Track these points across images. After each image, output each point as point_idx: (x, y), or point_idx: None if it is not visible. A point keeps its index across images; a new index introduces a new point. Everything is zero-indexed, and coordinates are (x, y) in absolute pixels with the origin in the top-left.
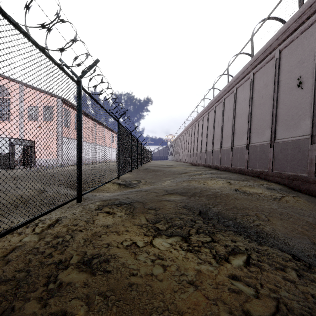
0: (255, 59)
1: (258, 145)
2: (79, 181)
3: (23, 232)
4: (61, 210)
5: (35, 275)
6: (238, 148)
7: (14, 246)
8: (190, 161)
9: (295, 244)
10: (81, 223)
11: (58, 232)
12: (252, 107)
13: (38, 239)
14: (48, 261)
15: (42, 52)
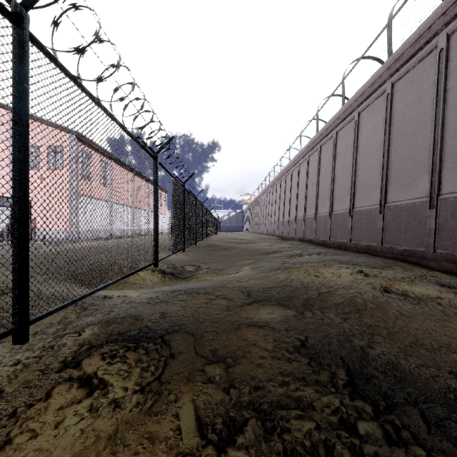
0: (396, 58)
1: (403, 205)
2: (19, 287)
3: None
4: None
5: None
6: (364, 211)
7: None
8: (278, 233)
9: None
10: None
11: None
12: (389, 141)
13: None
14: None
15: None
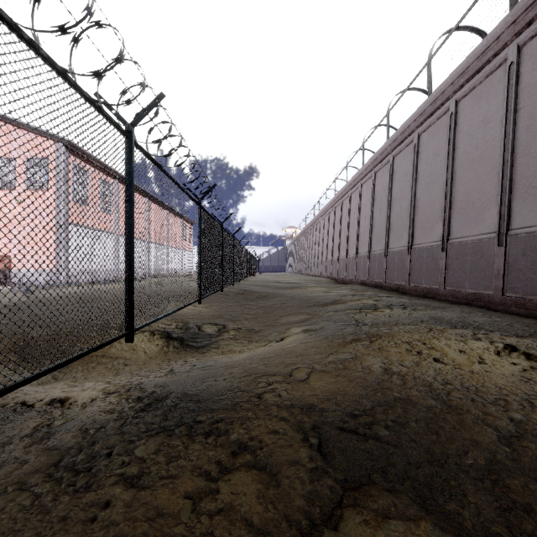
0: (529, 3)
1: None
2: None
3: None
4: None
5: None
6: (467, 243)
7: None
8: (331, 275)
9: None
10: None
11: None
12: (514, 136)
13: None
14: None
15: None
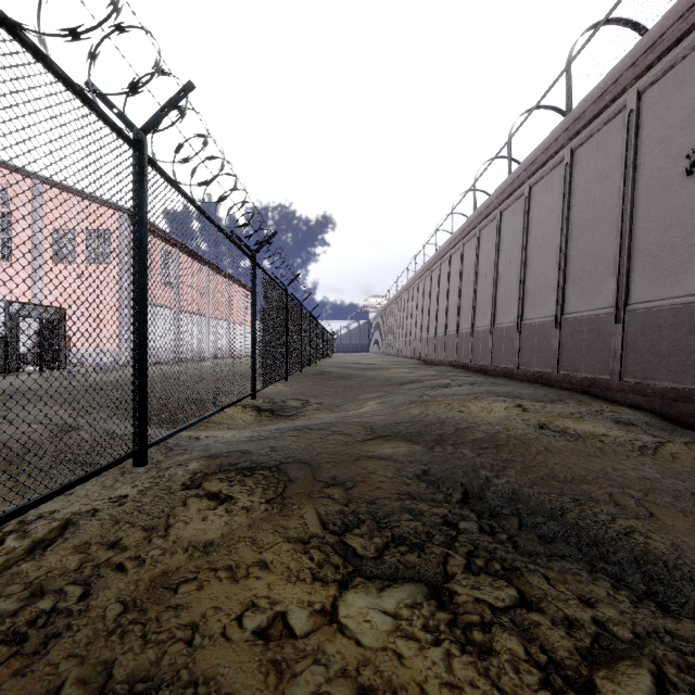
0: (576, 117)
1: (584, 317)
2: (139, 411)
3: None
4: (105, 479)
5: None
6: (535, 325)
7: None
8: (420, 355)
9: None
10: (128, 537)
11: (50, 573)
12: (568, 230)
13: None
14: None
15: (9, 31)
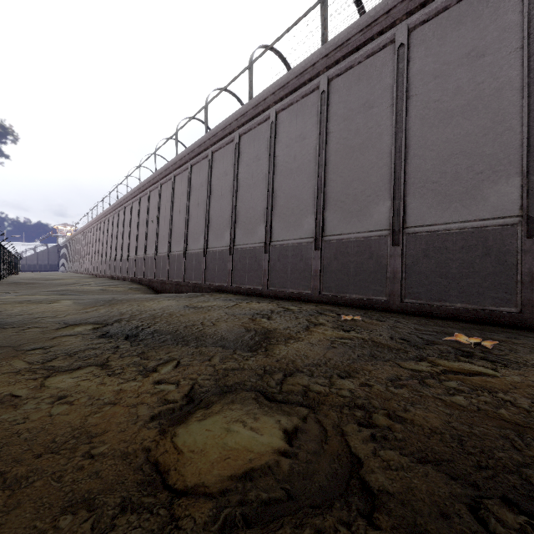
0: (139, 188)
1: (140, 257)
2: None
3: None
4: None
5: None
6: (131, 259)
7: None
8: (94, 272)
9: None
10: None
11: None
12: (139, 225)
13: None
14: None
15: None
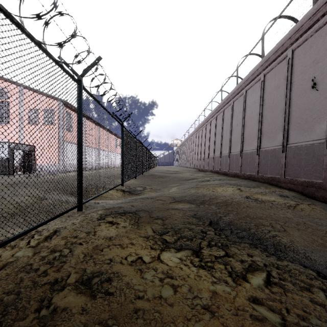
0: (265, 60)
1: (269, 150)
2: (79, 189)
3: (17, 245)
4: (62, 219)
5: (26, 298)
6: (248, 153)
7: (4, 262)
8: (197, 167)
9: (317, 258)
10: (81, 235)
11: (55, 245)
12: (262, 110)
13: (32, 253)
14: (41, 281)
15: (38, 46)
